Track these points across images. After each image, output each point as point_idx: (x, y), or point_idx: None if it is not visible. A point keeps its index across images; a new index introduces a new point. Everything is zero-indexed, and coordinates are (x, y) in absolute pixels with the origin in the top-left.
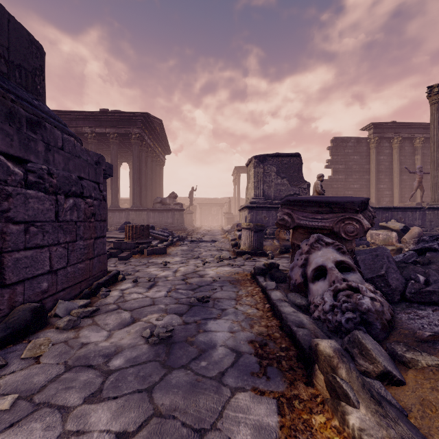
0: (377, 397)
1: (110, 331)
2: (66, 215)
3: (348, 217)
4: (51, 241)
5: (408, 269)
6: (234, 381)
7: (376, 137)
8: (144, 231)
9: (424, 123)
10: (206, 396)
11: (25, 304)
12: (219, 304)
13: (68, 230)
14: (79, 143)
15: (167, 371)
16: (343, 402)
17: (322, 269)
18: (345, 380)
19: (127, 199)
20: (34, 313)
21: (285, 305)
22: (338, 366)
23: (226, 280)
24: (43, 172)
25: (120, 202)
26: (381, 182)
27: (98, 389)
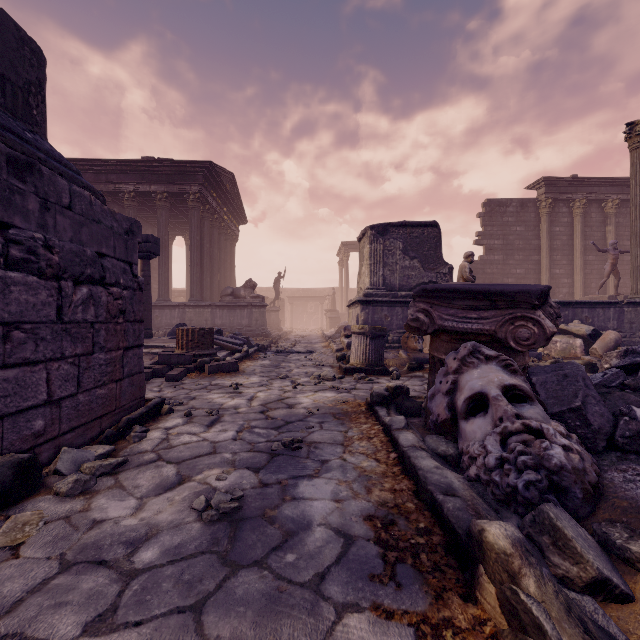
0: (596, 633)
1: (141, 499)
2: (77, 313)
3: (521, 316)
4: (49, 354)
5: (613, 397)
6: (341, 590)
7: (550, 199)
8: (205, 337)
9: (619, 179)
10: (294, 621)
11: (4, 456)
12: (318, 453)
13: (80, 335)
14: (101, 202)
15: (230, 571)
16: (534, 639)
17: (481, 398)
18: (534, 597)
19: (182, 291)
20: (18, 470)
21: (422, 456)
22: (521, 572)
23: (328, 413)
24: (36, 244)
25: (172, 294)
26: (555, 264)
27: (110, 607)
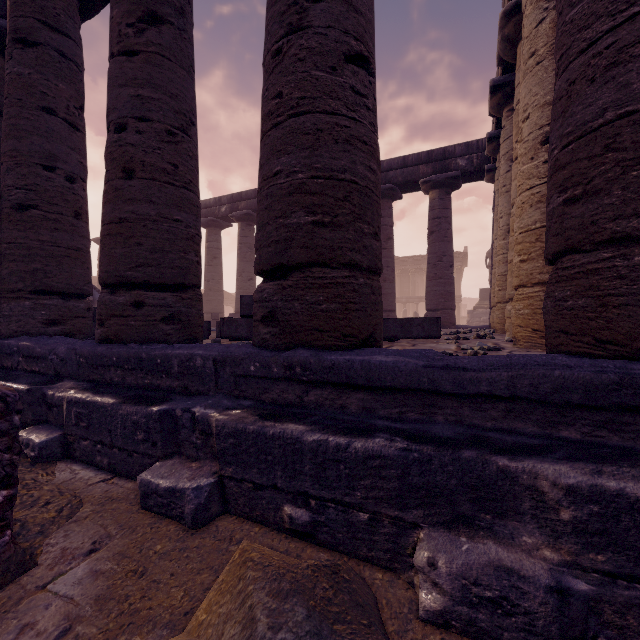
0: None
1: None
2: None
3: None
4: None
5: None
6: None
7: None
8: None
9: None
10: None
11: None
12: None
13: None
14: None
15: None
16: None
17: None
18: None
19: None
20: None
21: None
22: None
23: None
24: None
25: None
26: None
27: None
